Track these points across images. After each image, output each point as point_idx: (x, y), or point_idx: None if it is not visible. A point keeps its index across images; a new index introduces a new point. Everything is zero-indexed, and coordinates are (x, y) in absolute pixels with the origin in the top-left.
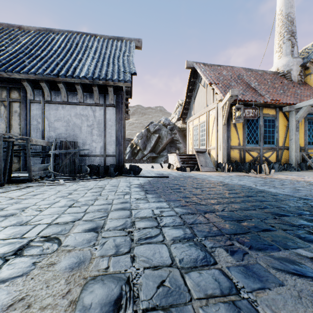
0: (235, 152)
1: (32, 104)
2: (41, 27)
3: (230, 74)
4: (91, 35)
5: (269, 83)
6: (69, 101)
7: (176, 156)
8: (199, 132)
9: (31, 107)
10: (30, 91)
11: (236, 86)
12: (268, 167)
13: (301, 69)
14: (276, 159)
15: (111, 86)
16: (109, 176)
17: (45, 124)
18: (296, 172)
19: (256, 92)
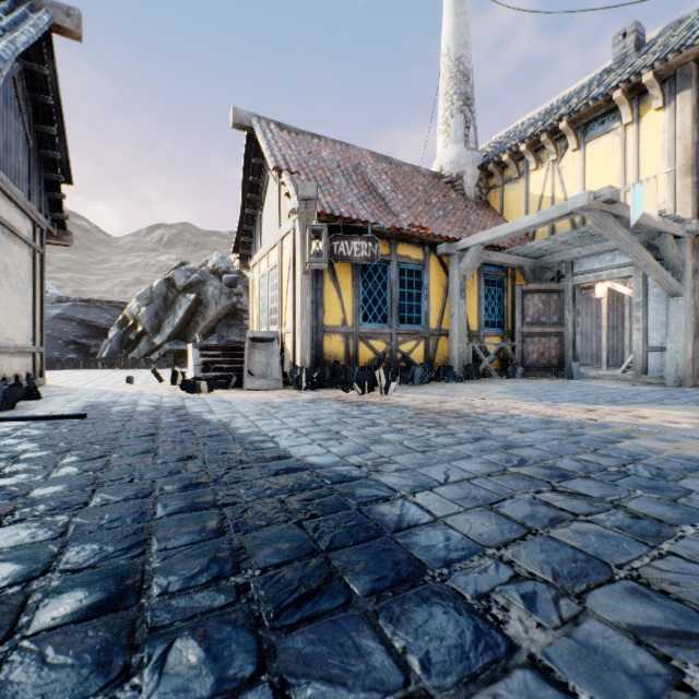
0: (335, 341)
1: None
2: None
3: (338, 158)
4: None
5: (421, 193)
6: None
7: (192, 350)
8: (269, 291)
9: None
10: None
11: (345, 186)
12: (403, 374)
13: (480, 174)
14: (425, 357)
15: None
16: None
17: None
18: (454, 385)
19: (388, 206)
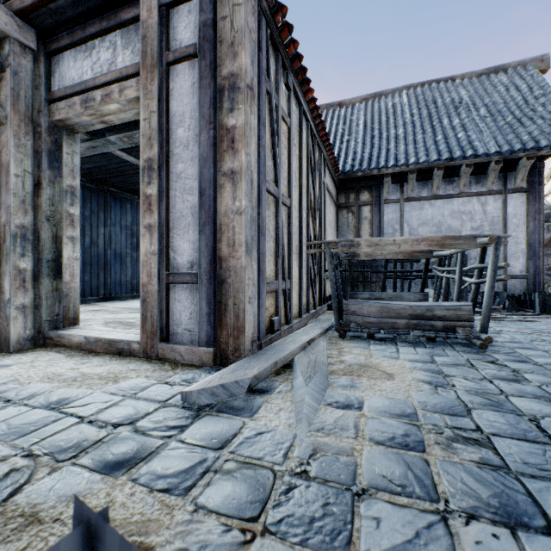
0: None
1: (386, 206)
2: (366, 94)
3: None
4: (444, 80)
5: None
6: (439, 194)
7: None
8: None
9: (384, 210)
10: (387, 188)
11: None
12: None
13: None
14: None
15: (532, 158)
16: (547, 313)
17: (404, 232)
18: None
19: None
